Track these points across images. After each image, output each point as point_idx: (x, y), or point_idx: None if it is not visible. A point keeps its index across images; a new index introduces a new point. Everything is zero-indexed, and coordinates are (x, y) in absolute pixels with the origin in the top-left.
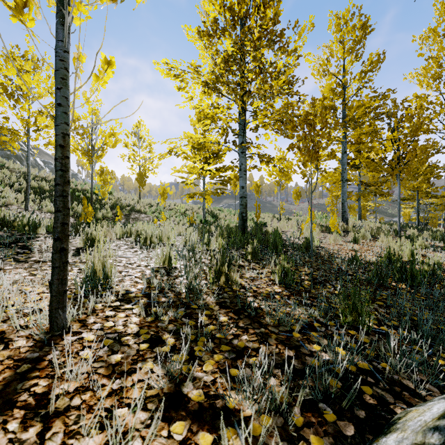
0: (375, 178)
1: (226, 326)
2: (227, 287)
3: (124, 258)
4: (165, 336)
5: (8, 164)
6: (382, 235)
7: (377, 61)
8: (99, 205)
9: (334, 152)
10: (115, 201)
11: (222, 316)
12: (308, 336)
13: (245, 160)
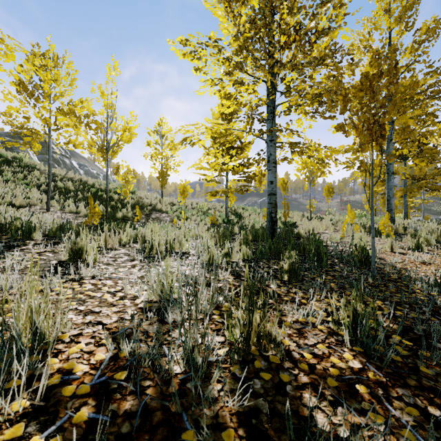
0: (423, 171)
1: None
2: (259, 354)
3: (110, 280)
4: None
5: (39, 166)
6: None
7: (436, 27)
8: (120, 204)
9: (406, 128)
10: (137, 200)
11: None
12: None
13: (274, 150)
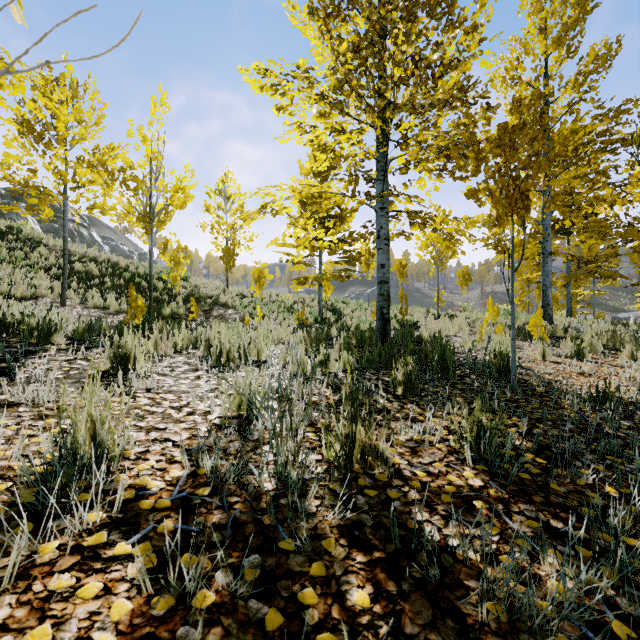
0: (593, 250)
1: (367, 633)
2: (363, 473)
3: (171, 393)
4: None
5: (47, 240)
6: (628, 346)
7: (607, 54)
8: (167, 296)
9: (556, 197)
10: (191, 290)
11: (354, 585)
12: None
13: (386, 222)
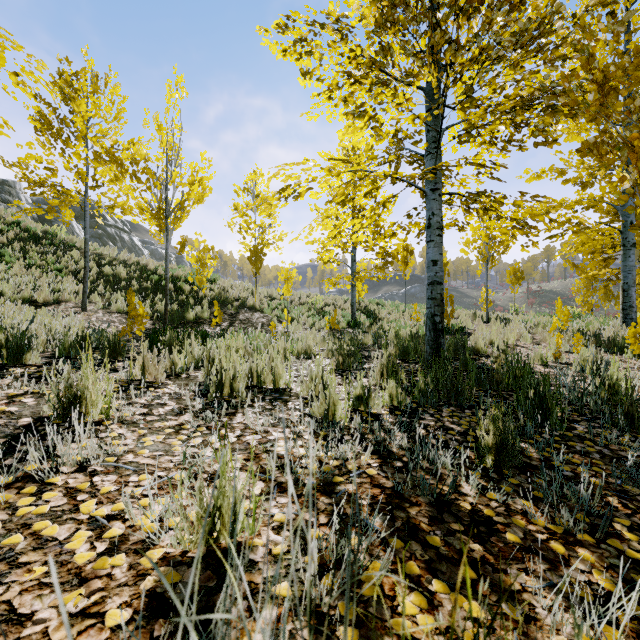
0: None
1: None
2: None
3: (114, 474)
4: None
5: (80, 243)
6: None
7: None
8: (192, 299)
9: None
10: (218, 292)
11: None
12: None
13: (439, 207)
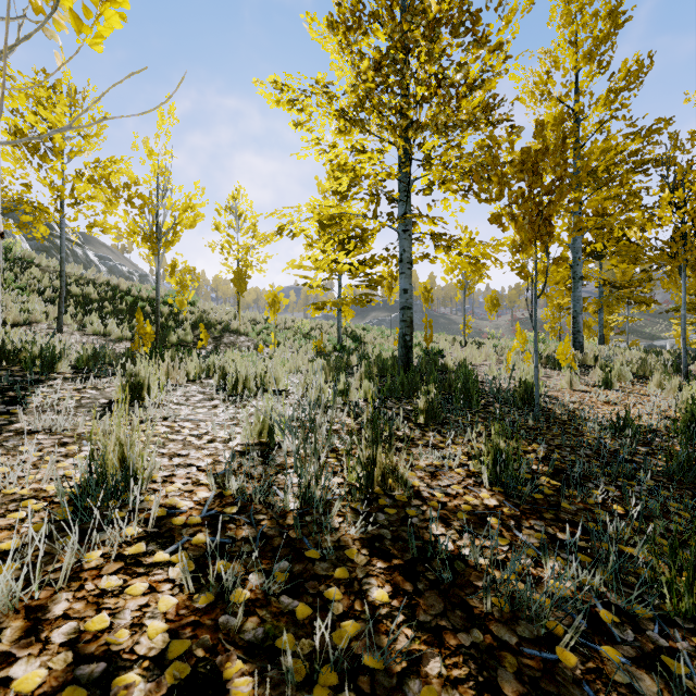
0: (627, 274)
1: (386, 621)
2: (384, 494)
3: (188, 422)
4: (229, 668)
5: (39, 260)
6: (656, 374)
7: (639, 71)
8: (173, 322)
9: (579, 223)
10: (200, 315)
11: (375, 584)
12: (598, 662)
13: (409, 245)
